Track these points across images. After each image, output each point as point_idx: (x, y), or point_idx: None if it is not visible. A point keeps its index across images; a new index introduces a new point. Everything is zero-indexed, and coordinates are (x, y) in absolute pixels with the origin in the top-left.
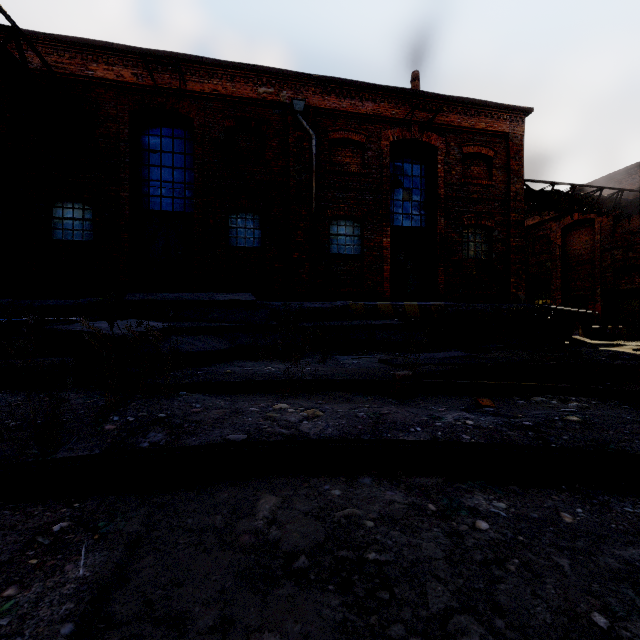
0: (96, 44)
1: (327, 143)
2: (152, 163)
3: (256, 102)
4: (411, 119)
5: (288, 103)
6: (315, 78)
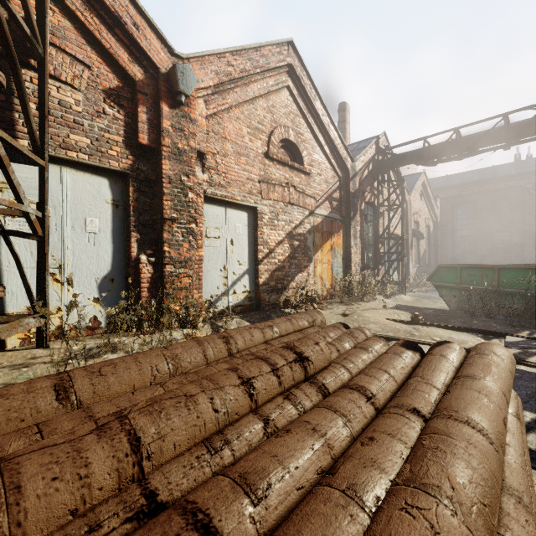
0: (440, 188)
1: None
2: (458, 219)
3: (506, 189)
4: None
5: (523, 185)
6: None
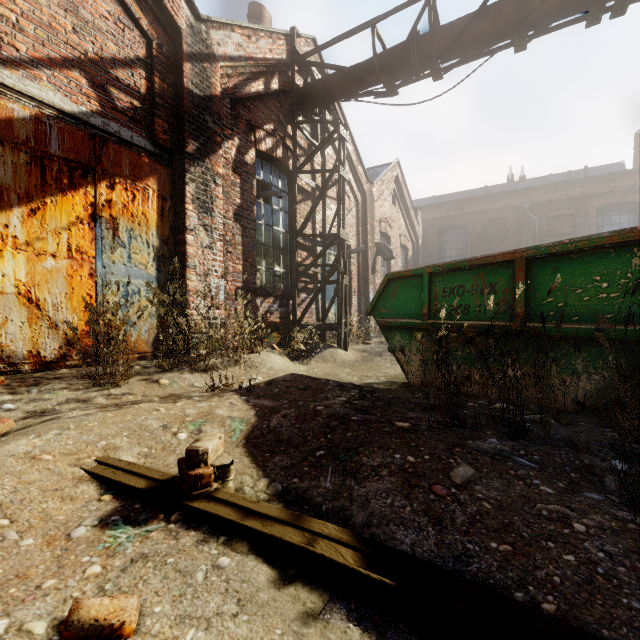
0: (425, 206)
1: (546, 220)
2: (446, 249)
3: (500, 209)
4: (612, 193)
5: (519, 205)
6: (537, 187)
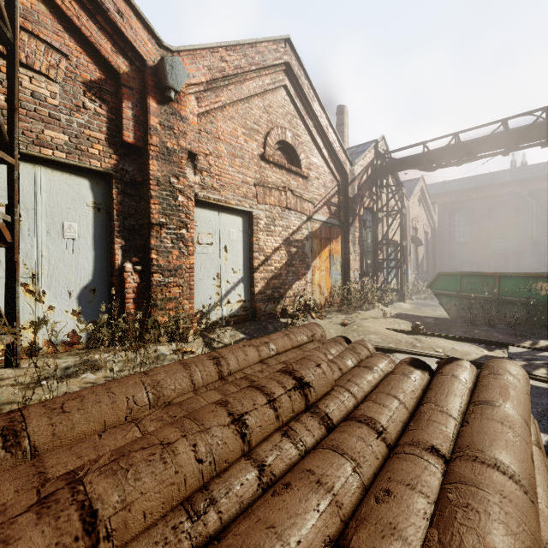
0: (438, 194)
1: (543, 203)
2: (455, 225)
3: (502, 195)
4: None
5: (519, 192)
6: (535, 178)
